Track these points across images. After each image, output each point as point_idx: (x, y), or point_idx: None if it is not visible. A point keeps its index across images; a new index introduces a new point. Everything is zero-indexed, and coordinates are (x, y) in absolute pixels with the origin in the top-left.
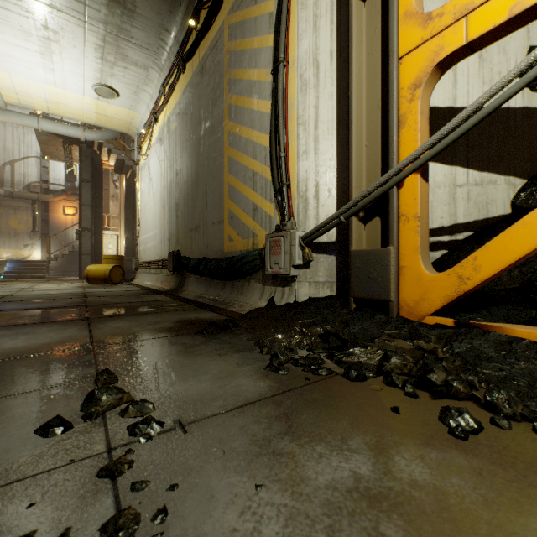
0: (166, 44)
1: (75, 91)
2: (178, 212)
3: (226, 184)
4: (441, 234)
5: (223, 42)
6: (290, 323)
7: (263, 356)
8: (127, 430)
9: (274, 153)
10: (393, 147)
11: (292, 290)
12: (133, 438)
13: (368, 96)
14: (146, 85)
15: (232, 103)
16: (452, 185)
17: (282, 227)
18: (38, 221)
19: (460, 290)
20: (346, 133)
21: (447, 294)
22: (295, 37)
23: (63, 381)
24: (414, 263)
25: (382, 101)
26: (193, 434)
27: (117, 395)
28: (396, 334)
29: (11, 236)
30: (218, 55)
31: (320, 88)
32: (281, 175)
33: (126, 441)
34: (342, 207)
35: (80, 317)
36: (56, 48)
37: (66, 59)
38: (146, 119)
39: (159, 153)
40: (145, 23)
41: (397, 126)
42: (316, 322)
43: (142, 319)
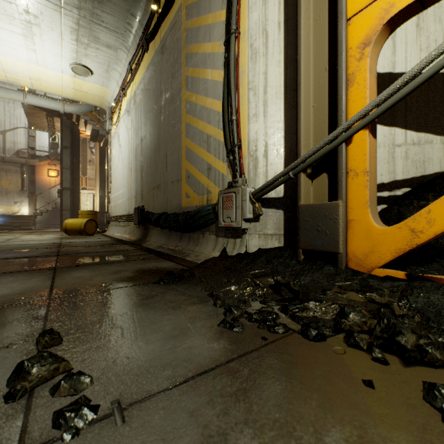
0: (132, 27)
1: (55, 70)
2: (142, 173)
3: (183, 147)
4: (381, 190)
5: (181, 21)
6: (242, 273)
7: (216, 309)
8: (51, 419)
9: (227, 116)
10: (341, 105)
11: (243, 242)
12: (56, 432)
13: (315, 59)
14: (116, 64)
15: (189, 75)
16: (391, 145)
17: (234, 184)
18: (26, 181)
19: (412, 243)
20: (292, 97)
21: (398, 246)
22: (246, 10)
23: (3, 342)
24: (363, 217)
25: (329, 64)
26: (131, 424)
27: (52, 365)
28: (347, 286)
29: (3, 194)
30: (177, 34)
31: (268, 56)
32: (233, 137)
33: (45, 439)
34: (291, 164)
35: (49, 266)
36: (37, 30)
37: (46, 41)
38: (116, 94)
39: (127, 123)
40: (114, 9)
41: (345, 84)
42: (267, 273)
43: (105, 268)
